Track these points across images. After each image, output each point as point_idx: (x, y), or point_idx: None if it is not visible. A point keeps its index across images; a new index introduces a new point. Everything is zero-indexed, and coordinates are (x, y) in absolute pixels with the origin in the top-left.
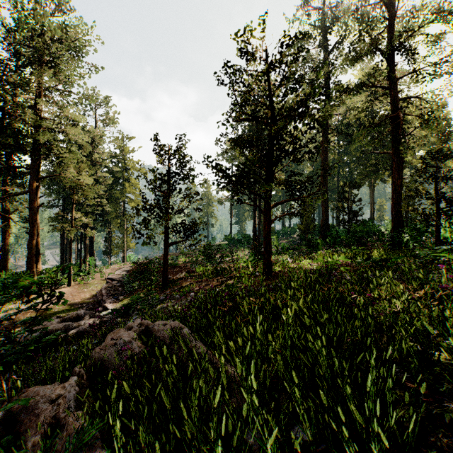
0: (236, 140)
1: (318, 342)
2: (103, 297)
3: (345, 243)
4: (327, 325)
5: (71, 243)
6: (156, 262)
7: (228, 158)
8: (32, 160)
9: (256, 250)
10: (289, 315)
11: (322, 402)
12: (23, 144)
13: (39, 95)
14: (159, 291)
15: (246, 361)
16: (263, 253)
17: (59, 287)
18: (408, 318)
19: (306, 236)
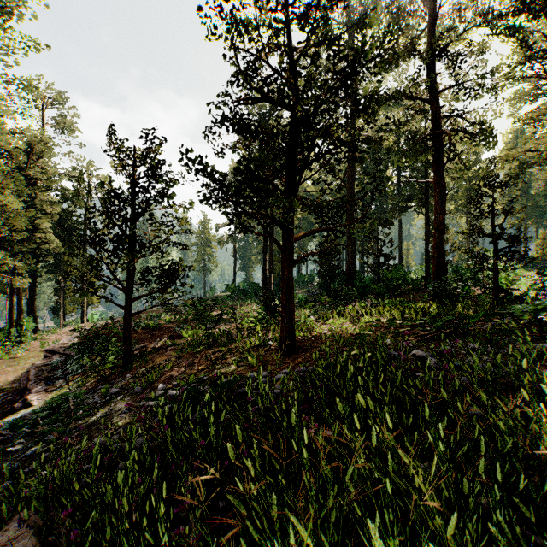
0: (236, 122)
1: None
2: (28, 384)
3: (376, 293)
4: None
5: None
6: None
7: None
8: None
9: (268, 306)
10: None
11: None
12: None
13: None
14: (118, 373)
15: None
16: (281, 314)
17: None
18: None
19: (328, 284)
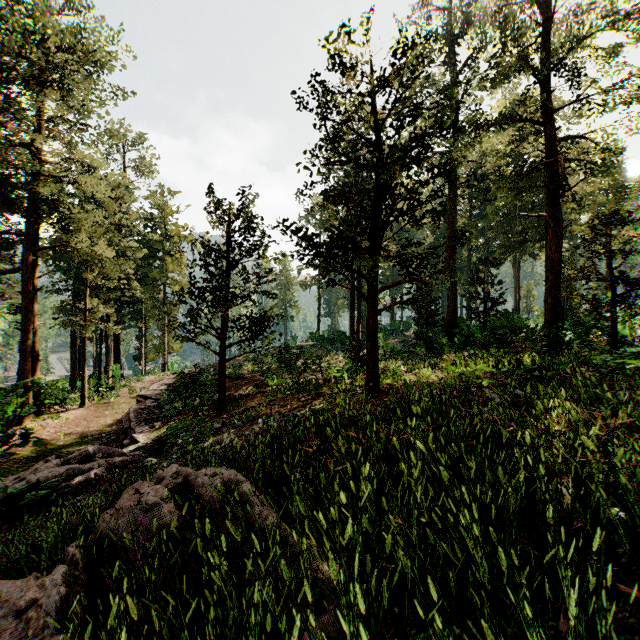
0: (326, 191)
1: (465, 513)
2: (131, 424)
3: (481, 343)
4: (479, 484)
5: (85, 345)
6: (211, 372)
7: (314, 223)
8: (26, 222)
9: (355, 355)
10: (413, 462)
11: (478, 625)
12: (13, 199)
13: (37, 128)
14: (213, 415)
15: (346, 554)
16: (366, 360)
17: (68, 409)
18: (612, 471)
19: (426, 333)
